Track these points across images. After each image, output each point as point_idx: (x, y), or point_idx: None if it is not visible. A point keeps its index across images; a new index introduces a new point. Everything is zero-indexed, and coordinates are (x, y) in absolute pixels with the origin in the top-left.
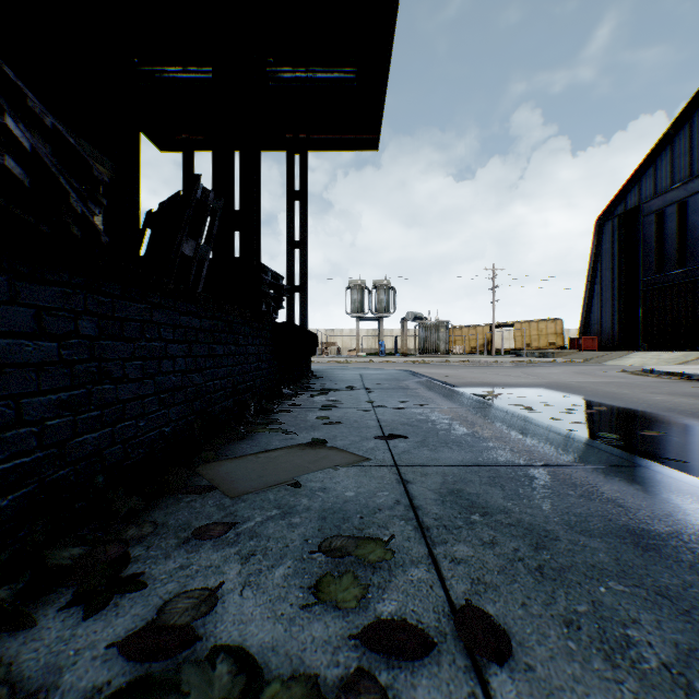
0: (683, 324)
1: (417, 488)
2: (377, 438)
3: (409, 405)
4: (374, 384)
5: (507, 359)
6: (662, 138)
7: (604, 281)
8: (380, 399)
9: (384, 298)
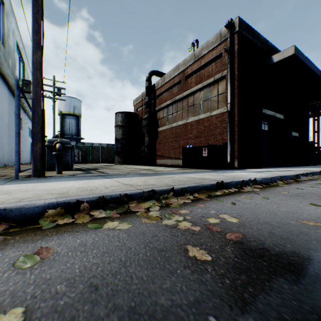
0: None
1: None
2: None
3: None
4: None
5: None
6: None
7: None
8: None
9: None
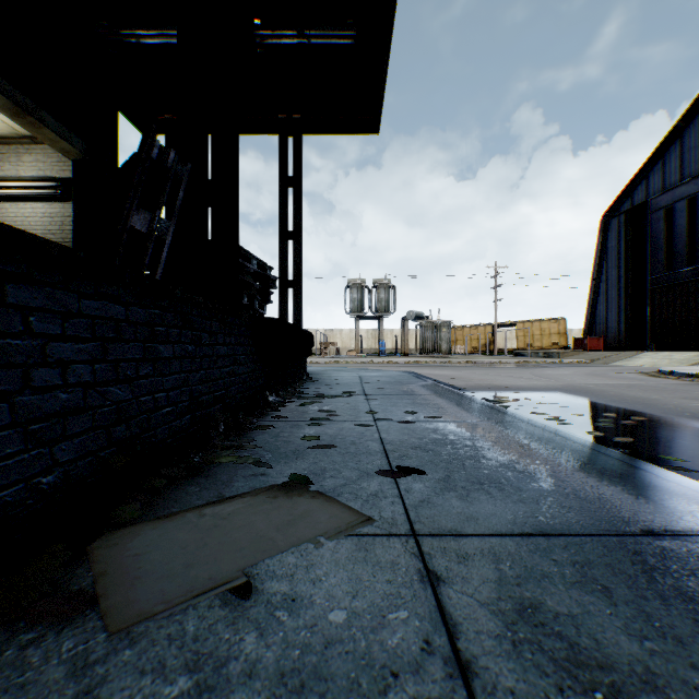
0: (693, 324)
1: (458, 598)
2: (381, 474)
3: (418, 418)
4: (374, 389)
5: (511, 360)
6: (671, 131)
7: (610, 279)
8: (383, 408)
9: (385, 297)
